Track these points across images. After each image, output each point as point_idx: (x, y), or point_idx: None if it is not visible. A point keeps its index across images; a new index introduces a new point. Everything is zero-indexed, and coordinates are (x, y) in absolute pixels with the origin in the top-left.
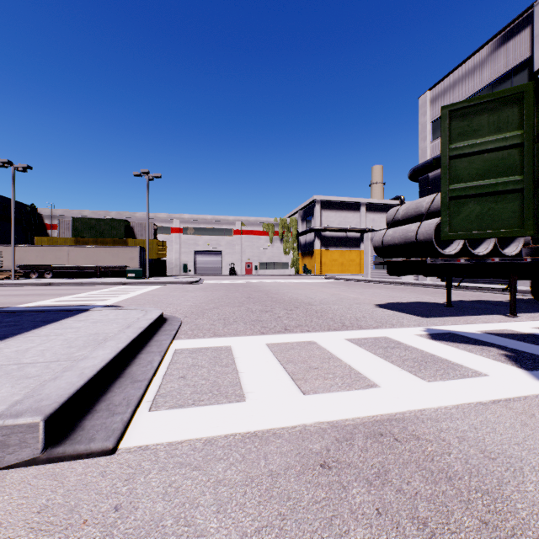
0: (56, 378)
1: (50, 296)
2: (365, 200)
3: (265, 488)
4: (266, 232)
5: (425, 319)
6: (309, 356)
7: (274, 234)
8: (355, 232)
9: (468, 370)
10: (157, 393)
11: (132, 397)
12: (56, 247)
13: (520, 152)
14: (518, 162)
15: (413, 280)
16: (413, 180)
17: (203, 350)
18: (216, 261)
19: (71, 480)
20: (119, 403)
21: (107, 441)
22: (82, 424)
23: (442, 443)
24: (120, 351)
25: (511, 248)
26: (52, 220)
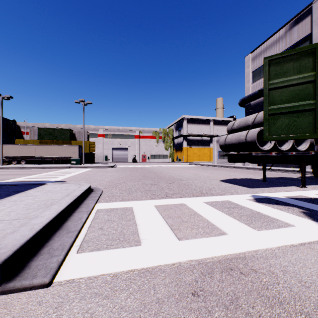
0: (14, 232)
1: (22, 175)
2: (212, 118)
3: (154, 312)
4: (154, 136)
5: (251, 189)
6: (181, 213)
7: (159, 138)
8: (207, 136)
9: (282, 223)
10: (83, 240)
11: (66, 243)
12: (28, 145)
13: (313, 85)
14: (312, 92)
15: (241, 165)
16: (242, 106)
17: (115, 210)
18: (125, 154)
19: (16, 308)
20: (56, 248)
21: (45, 277)
22: (29, 264)
23: (272, 275)
24: (60, 212)
25: (302, 146)
26: (26, 129)
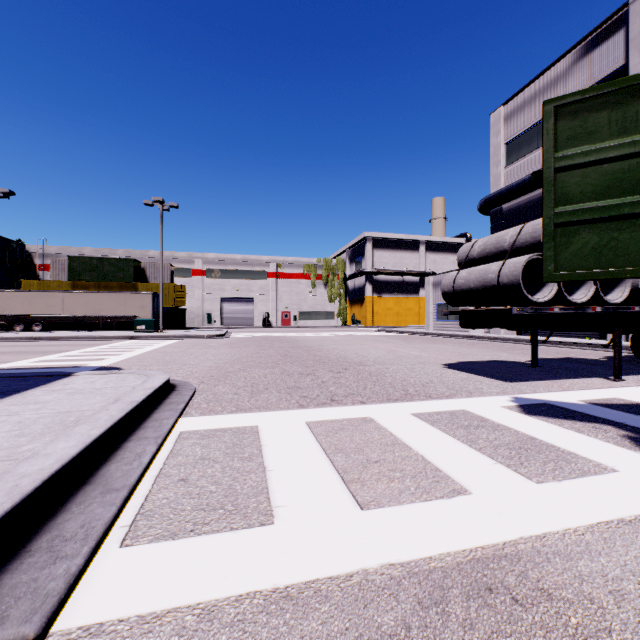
0: None
1: (32, 354)
2: (424, 237)
3: None
4: (307, 275)
5: (509, 384)
6: (365, 442)
7: (316, 278)
8: (414, 275)
9: (588, 463)
10: (141, 510)
11: (96, 521)
12: (48, 292)
13: None
14: None
15: (483, 333)
16: (484, 213)
17: (219, 433)
18: (247, 310)
19: None
20: (71, 536)
21: (26, 624)
22: None
23: (591, 606)
24: (92, 442)
25: (615, 294)
26: (44, 259)
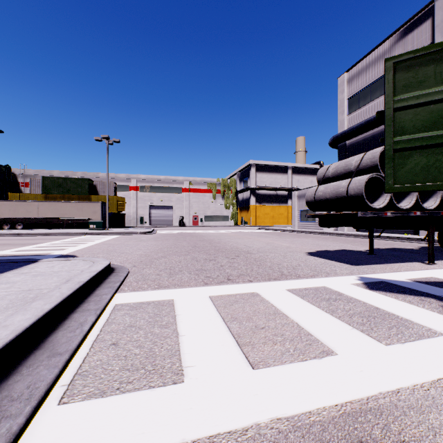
0: None
1: (13, 245)
2: (291, 164)
3: None
4: (210, 190)
5: (355, 267)
6: (254, 312)
7: (216, 192)
8: (284, 190)
9: (421, 328)
10: (78, 371)
11: (40, 382)
12: (27, 202)
13: None
14: None
15: (332, 231)
16: (333, 147)
17: (144, 306)
18: (168, 214)
19: None
20: (17, 396)
21: None
22: None
23: None
24: (44, 315)
25: (430, 203)
26: (25, 178)
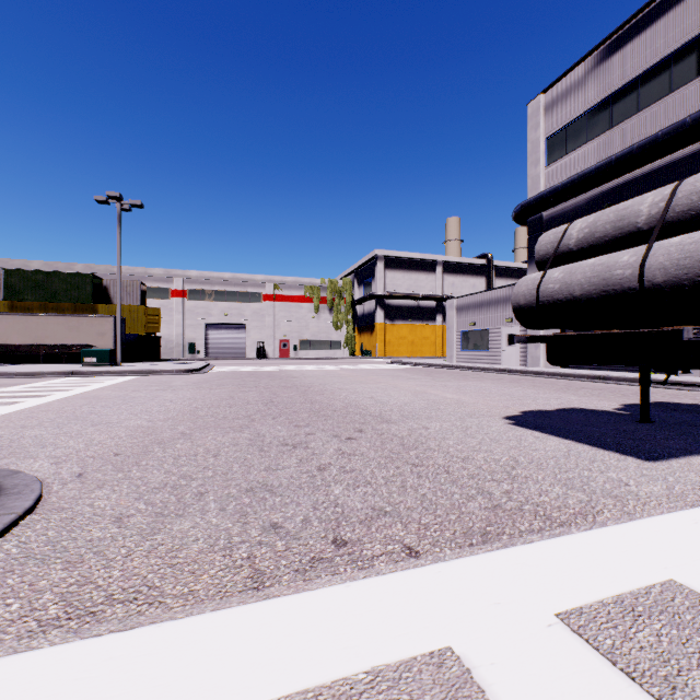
0: None
1: None
2: (442, 257)
3: None
4: (309, 298)
5: (659, 468)
6: None
7: (320, 301)
8: (430, 299)
9: None
10: None
11: None
12: None
13: None
14: None
15: (519, 366)
16: (520, 222)
17: None
18: (238, 338)
19: None
20: None
21: None
22: None
23: None
24: None
25: None
26: None
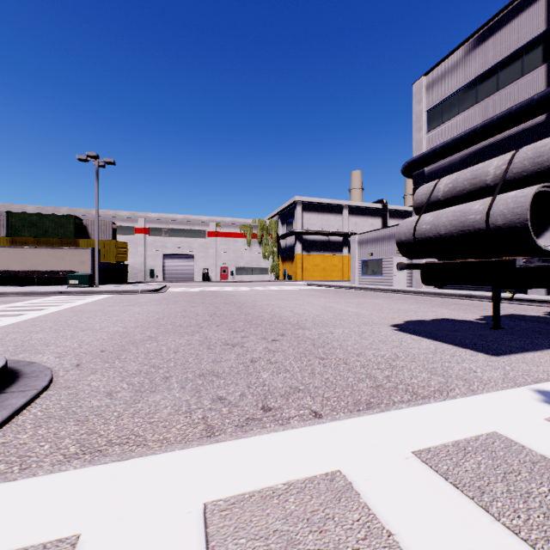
0: None
1: None
2: (347, 202)
3: None
4: (244, 234)
5: (500, 360)
6: None
7: (252, 237)
8: (338, 235)
9: None
10: None
11: None
12: None
13: None
14: None
15: (406, 287)
16: (407, 176)
17: None
18: (188, 266)
19: None
20: None
21: None
22: None
23: None
24: None
25: None
26: None
